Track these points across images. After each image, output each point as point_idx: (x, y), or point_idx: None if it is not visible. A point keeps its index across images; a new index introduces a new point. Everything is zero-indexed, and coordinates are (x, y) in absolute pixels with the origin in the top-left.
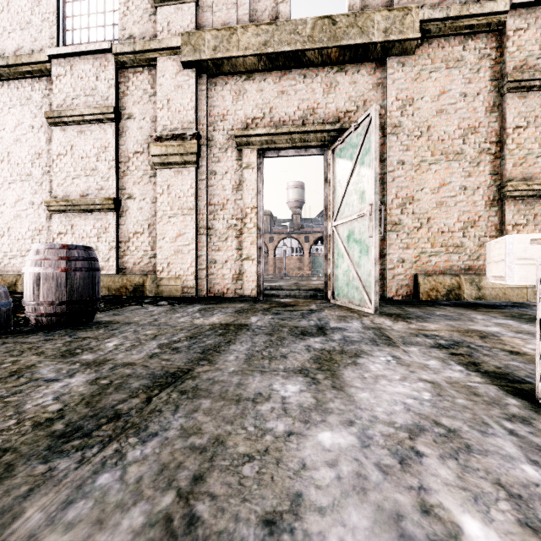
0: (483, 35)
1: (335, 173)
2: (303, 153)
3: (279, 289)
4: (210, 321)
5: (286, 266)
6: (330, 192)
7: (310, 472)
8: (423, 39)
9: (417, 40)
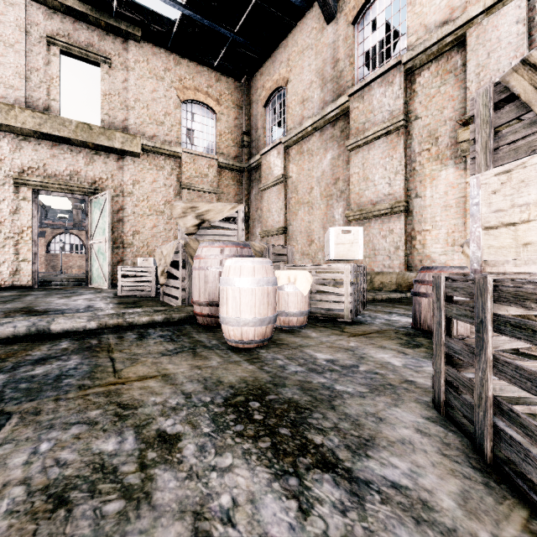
0: (173, 159)
1: (92, 213)
2: (71, 196)
3: (52, 281)
4: (5, 294)
5: (64, 264)
6: (89, 223)
7: (55, 301)
8: (144, 152)
9: (140, 153)
